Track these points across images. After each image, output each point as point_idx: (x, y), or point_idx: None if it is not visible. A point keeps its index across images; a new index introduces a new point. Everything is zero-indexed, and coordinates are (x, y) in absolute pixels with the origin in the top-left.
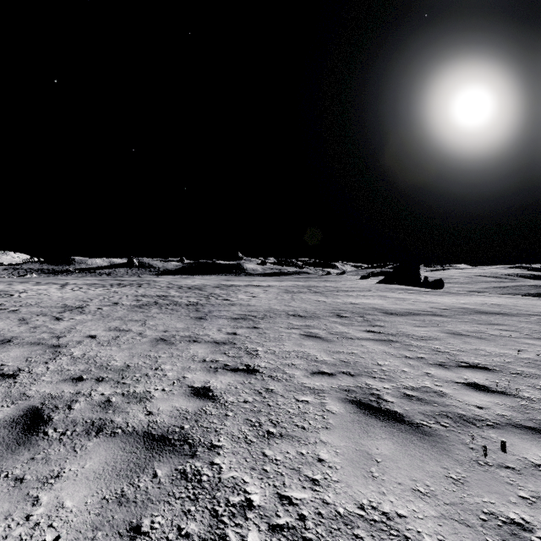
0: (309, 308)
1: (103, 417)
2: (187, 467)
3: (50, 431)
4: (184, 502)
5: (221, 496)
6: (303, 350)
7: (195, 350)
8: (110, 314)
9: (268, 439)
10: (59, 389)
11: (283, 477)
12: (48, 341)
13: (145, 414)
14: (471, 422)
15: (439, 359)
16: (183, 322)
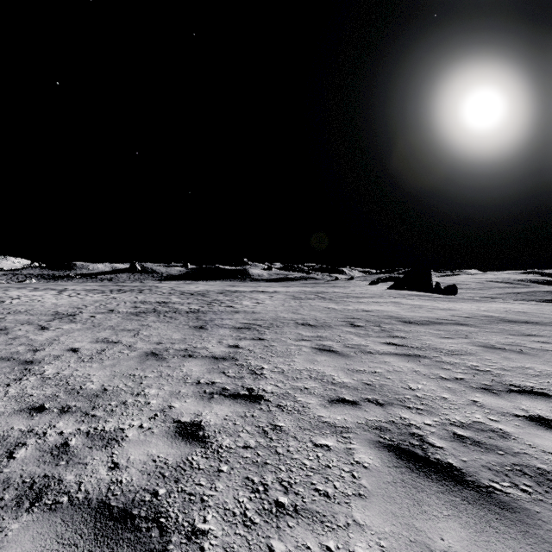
0: (319, 316)
1: (50, 472)
2: None
3: None
4: None
5: None
6: (316, 368)
7: (189, 368)
8: (102, 322)
9: (277, 519)
10: (8, 424)
11: None
12: (21, 356)
13: (109, 468)
14: None
15: (482, 381)
16: (180, 332)
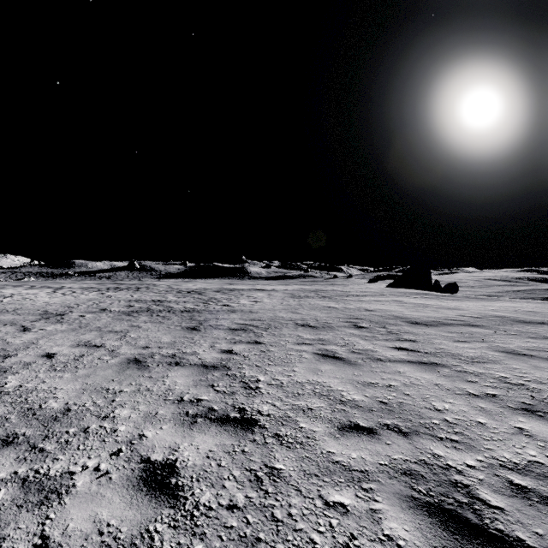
0: (320, 316)
1: None
2: None
3: None
4: None
5: None
6: (320, 380)
7: (173, 379)
8: (90, 322)
9: None
10: None
11: None
12: None
13: (33, 547)
14: None
15: (520, 399)
16: (170, 334)
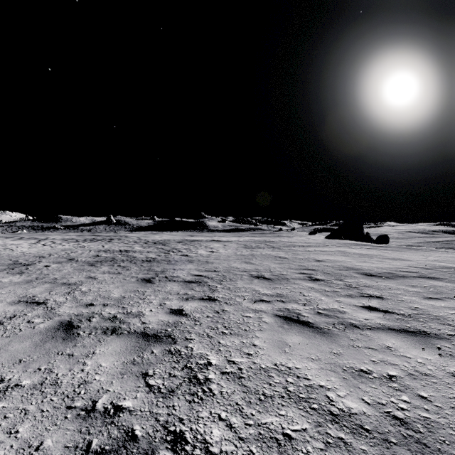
0: (273, 267)
1: None
2: None
3: None
4: None
5: None
6: (291, 365)
7: (98, 360)
8: (50, 273)
9: None
10: None
11: None
12: None
13: None
14: None
15: None
16: (122, 287)
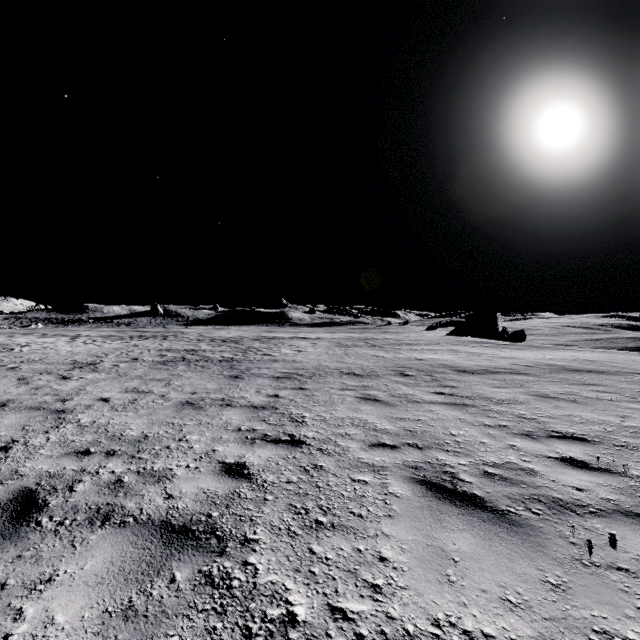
0: (366, 365)
1: (112, 501)
2: (213, 569)
3: (44, 520)
4: (209, 616)
5: (255, 608)
6: (359, 416)
7: (229, 416)
8: (128, 371)
9: (316, 531)
10: (60, 465)
11: (335, 582)
12: (51, 406)
13: (164, 498)
14: (569, 508)
15: (525, 428)
16: (214, 382)
